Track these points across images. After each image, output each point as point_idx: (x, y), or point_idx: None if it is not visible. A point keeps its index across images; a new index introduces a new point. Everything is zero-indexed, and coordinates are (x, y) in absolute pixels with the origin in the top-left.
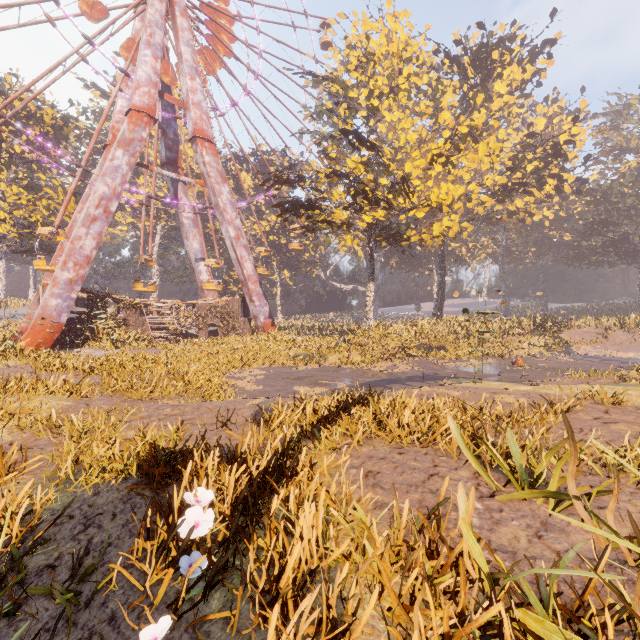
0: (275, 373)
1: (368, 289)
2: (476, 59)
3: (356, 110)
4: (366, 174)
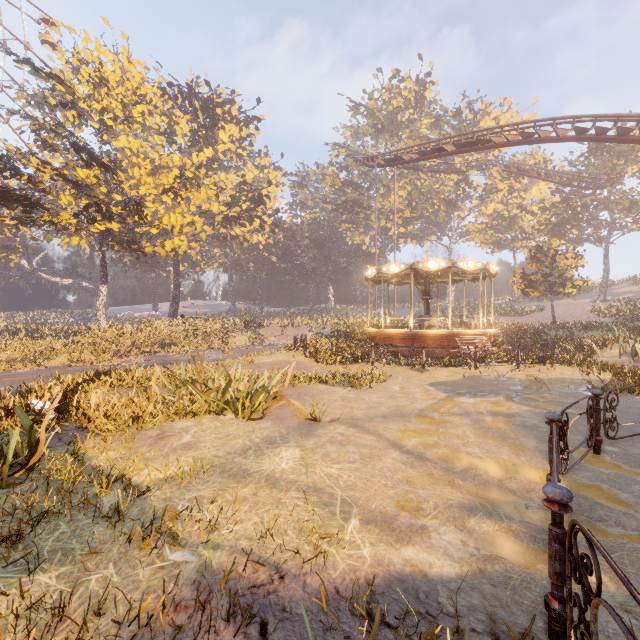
0: None
1: (100, 291)
2: (205, 106)
3: (87, 119)
4: None
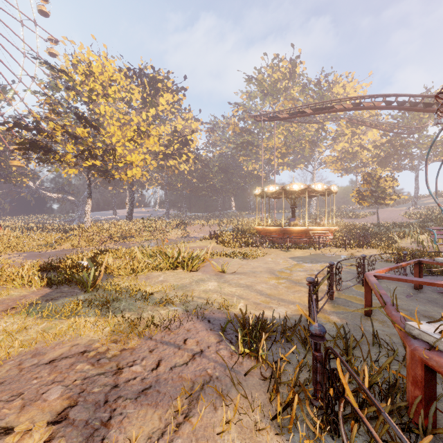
0: (30, 255)
1: (87, 203)
2: (151, 82)
3: (81, 96)
4: None
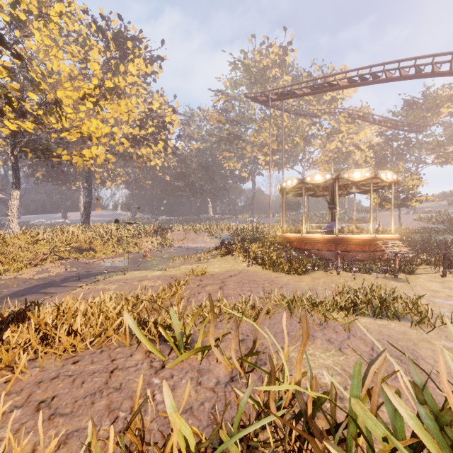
0: None
1: (12, 196)
2: (116, 39)
3: None
4: (9, 81)
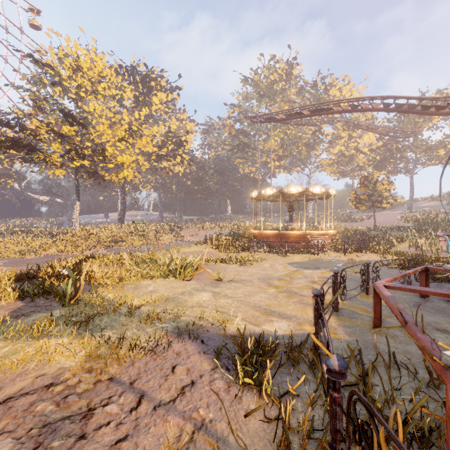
0: (11, 261)
1: (75, 206)
2: (143, 80)
3: (68, 92)
4: None
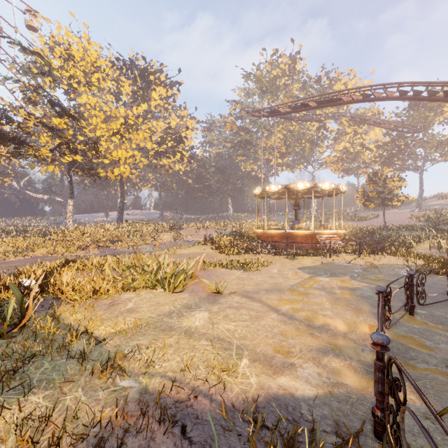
0: None
1: (68, 204)
2: (142, 74)
3: (59, 83)
4: None
